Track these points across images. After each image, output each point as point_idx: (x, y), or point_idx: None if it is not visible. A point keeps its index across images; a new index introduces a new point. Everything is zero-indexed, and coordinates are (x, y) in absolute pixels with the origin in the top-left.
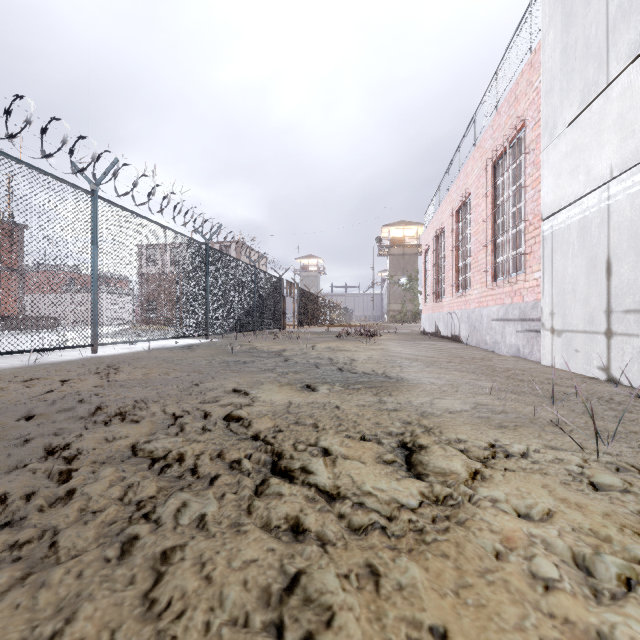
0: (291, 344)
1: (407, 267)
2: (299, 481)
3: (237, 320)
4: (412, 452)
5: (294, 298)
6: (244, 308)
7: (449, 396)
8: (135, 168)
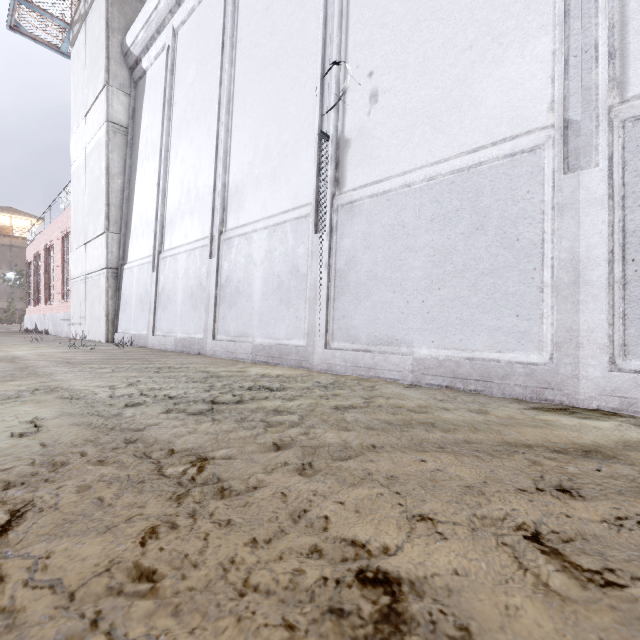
0: None
1: (17, 261)
2: None
3: None
4: None
5: None
6: None
7: (8, 343)
8: None
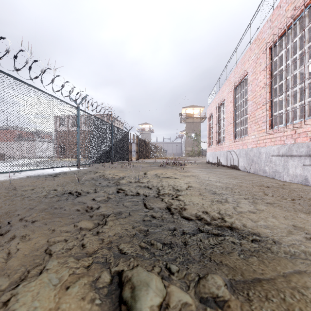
0: (130, 172)
1: (195, 128)
2: None
3: (100, 155)
4: None
5: (136, 143)
6: (105, 148)
7: None
8: (7, 39)
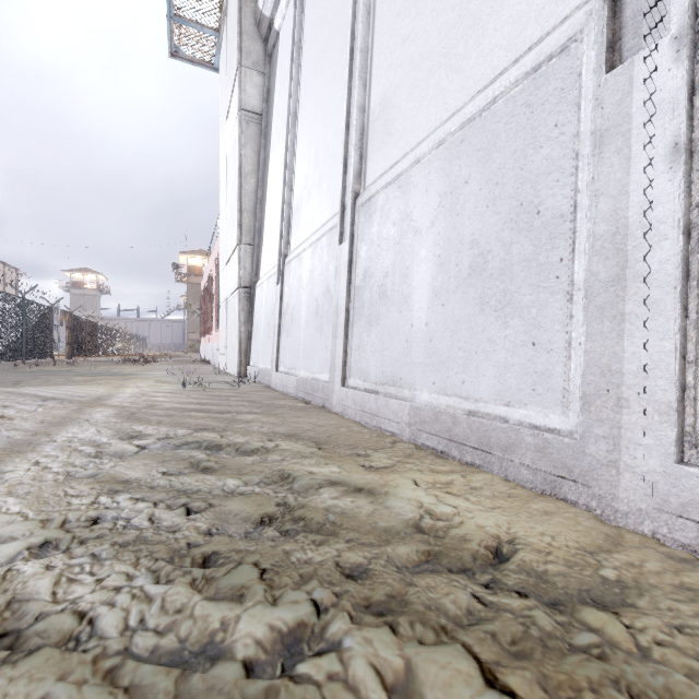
0: (75, 367)
1: None
2: (97, 381)
3: (5, 350)
4: (126, 379)
5: (68, 327)
6: (13, 338)
7: (153, 374)
8: None
